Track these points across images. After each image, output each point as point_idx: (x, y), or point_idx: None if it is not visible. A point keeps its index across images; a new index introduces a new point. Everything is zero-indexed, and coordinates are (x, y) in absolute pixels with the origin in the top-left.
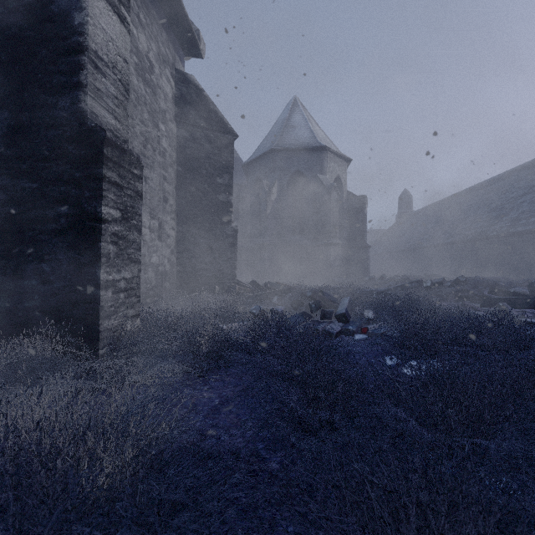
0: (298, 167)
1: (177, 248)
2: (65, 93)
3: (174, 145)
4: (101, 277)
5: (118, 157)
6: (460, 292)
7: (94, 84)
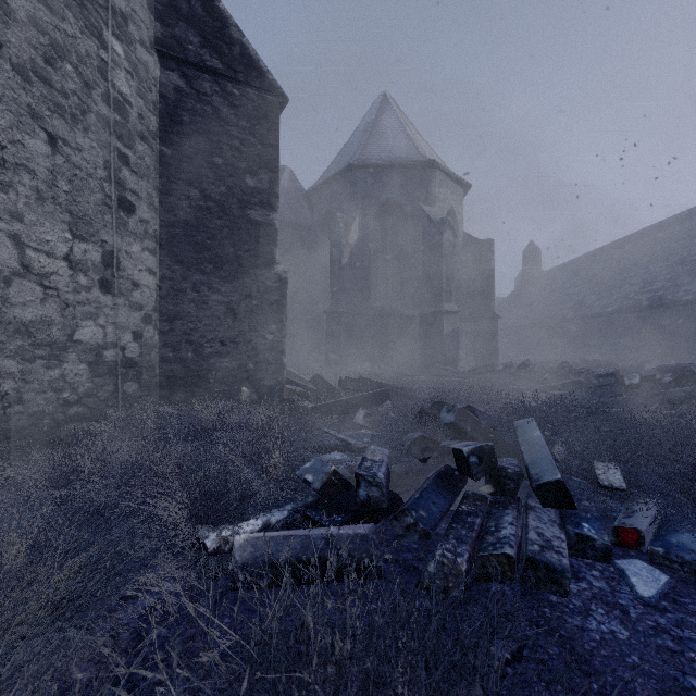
0: (390, 193)
1: (161, 312)
2: None
3: (153, 101)
4: None
5: None
6: None
7: None
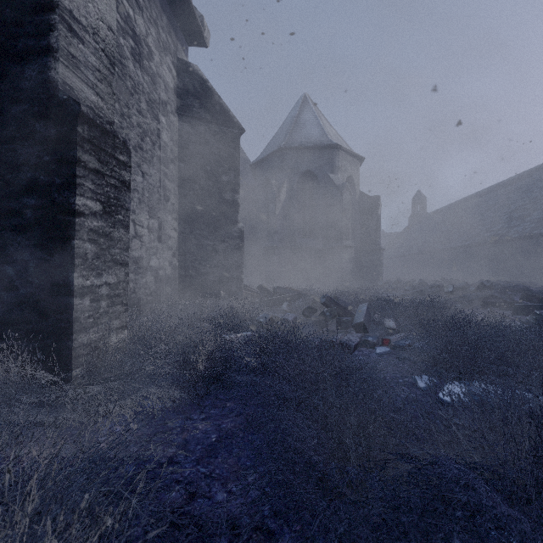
0: (308, 166)
1: (179, 250)
2: (32, 59)
3: (176, 140)
4: (75, 282)
5: (97, 138)
6: (486, 298)
7: (68, 49)
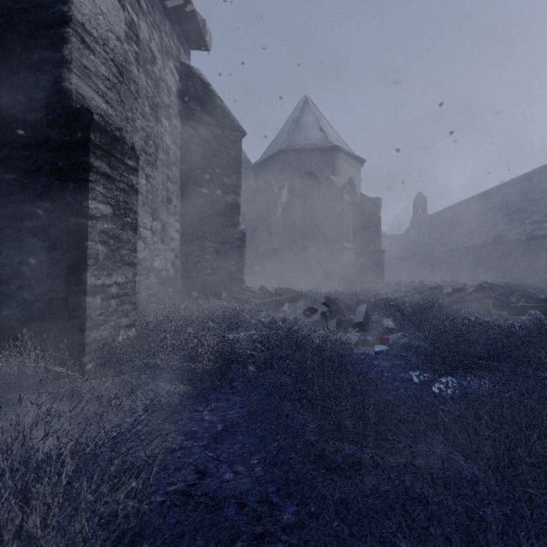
0: (309, 168)
1: (182, 252)
2: (47, 70)
3: (178, 143)
4: (88, 281)
5: (108, 145)
6: (484, 299)
7: (81, 60)
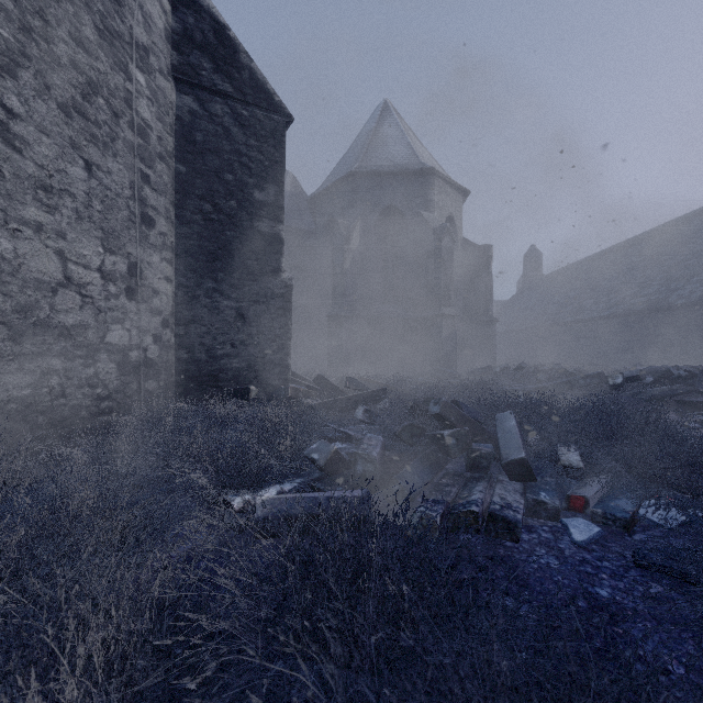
0: (391, 200)
1: (177, 317)
2: None
3: (170, 123)
4: None
5: None
6: (686, 397)
7: None
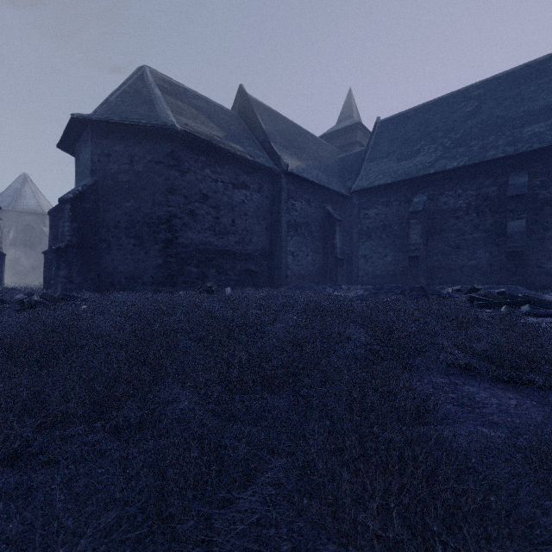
0: (29, 222)
1: None
2: None
3: None
4: None
5: None
6: None
7: None
